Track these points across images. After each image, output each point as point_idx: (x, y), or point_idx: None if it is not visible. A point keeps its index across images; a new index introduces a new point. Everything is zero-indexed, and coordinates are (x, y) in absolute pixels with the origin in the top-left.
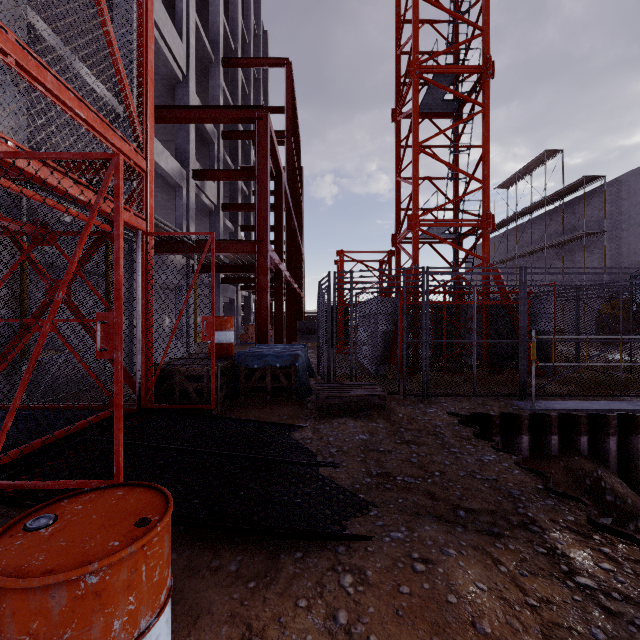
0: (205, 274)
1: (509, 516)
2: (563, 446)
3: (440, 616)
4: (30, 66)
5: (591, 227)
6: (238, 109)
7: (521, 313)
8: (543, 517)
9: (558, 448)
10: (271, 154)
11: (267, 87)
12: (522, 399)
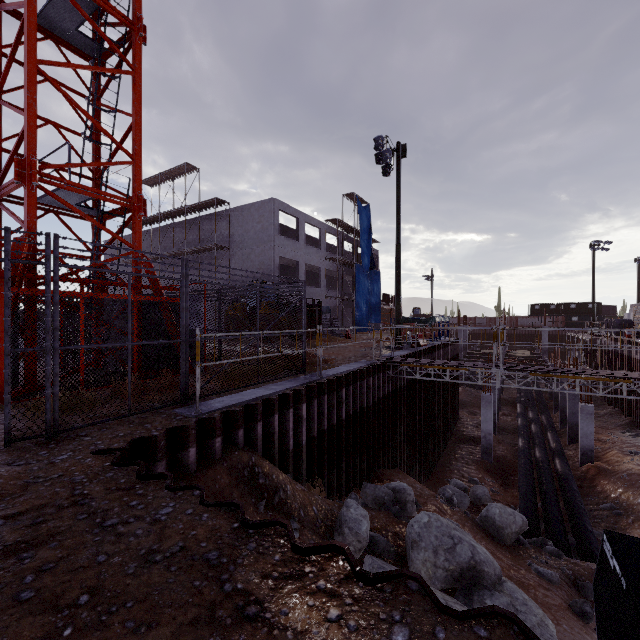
0: None
1: (218, 612)
2: (225, 445)
3: None
4: None
5: (220, 242)
6: None
7: (183, 310)
8: (255, 578)
9: (222, 449)
10: None
11: None
12: (184, 405)
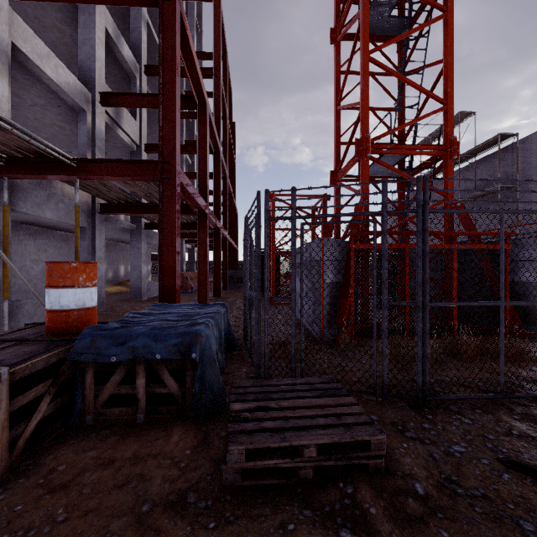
0: None
1: None
2: None
3: None
4: None
5: (502, 182)
6: None
7: None
8: None
9: None
10: (189, 69)
11: (201, 47)
12: None
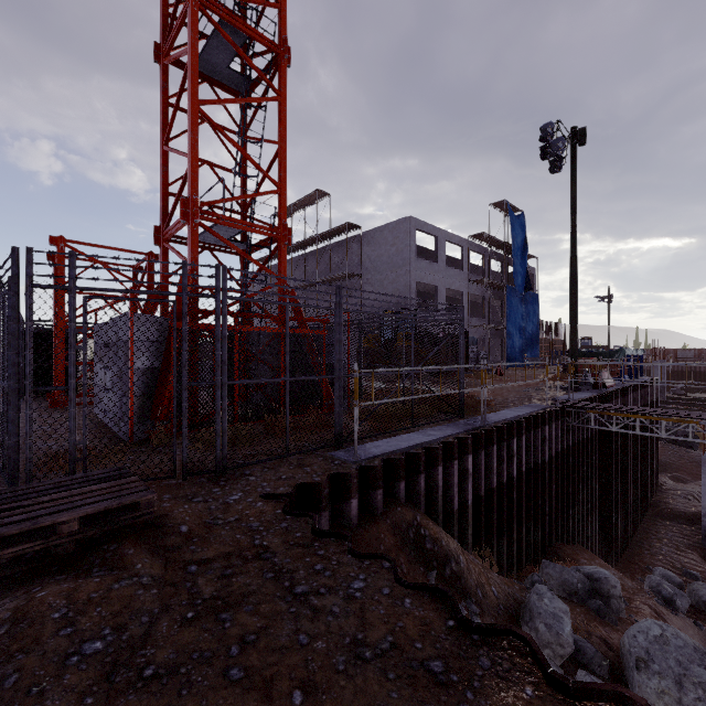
0: None
1: None
2: (385, 498)
3: None
4: None
5: (351, 270)
6: None
7: (337, 342)
8: None
9: (383, 503)
10: None
11: None
12: (338, 448)
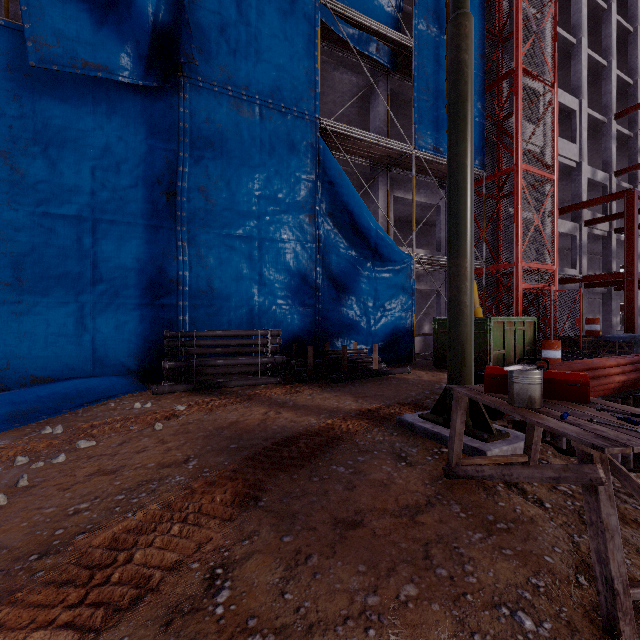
0: None
1: None
2: None
3: None
4: (528, 265)
5: None
6: (611, 195)
7: None
8: None
9: None
10: None
11: None
12: None
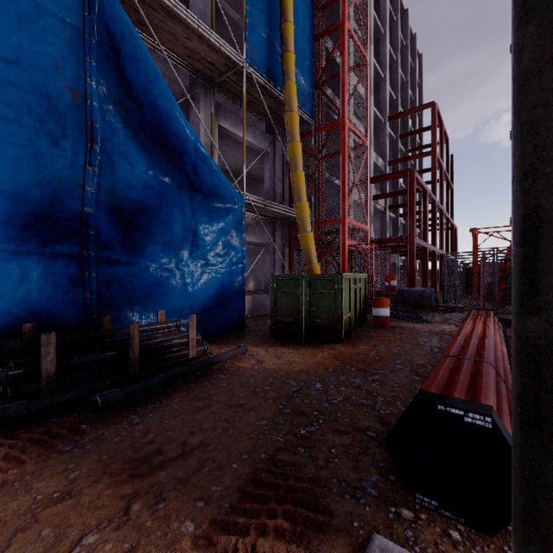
0: (375, 246)
1: None
2: None
3: (435, 327)
4: (351, 222)
5: None
6: (398, 172)
7: None
8: None
9: None
10: (418, 183)
11: (422, 97)
12: None
